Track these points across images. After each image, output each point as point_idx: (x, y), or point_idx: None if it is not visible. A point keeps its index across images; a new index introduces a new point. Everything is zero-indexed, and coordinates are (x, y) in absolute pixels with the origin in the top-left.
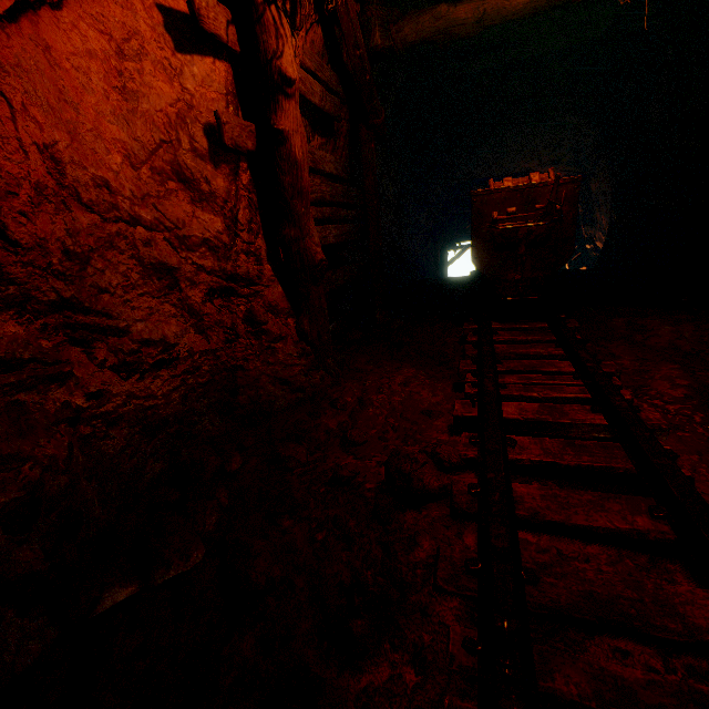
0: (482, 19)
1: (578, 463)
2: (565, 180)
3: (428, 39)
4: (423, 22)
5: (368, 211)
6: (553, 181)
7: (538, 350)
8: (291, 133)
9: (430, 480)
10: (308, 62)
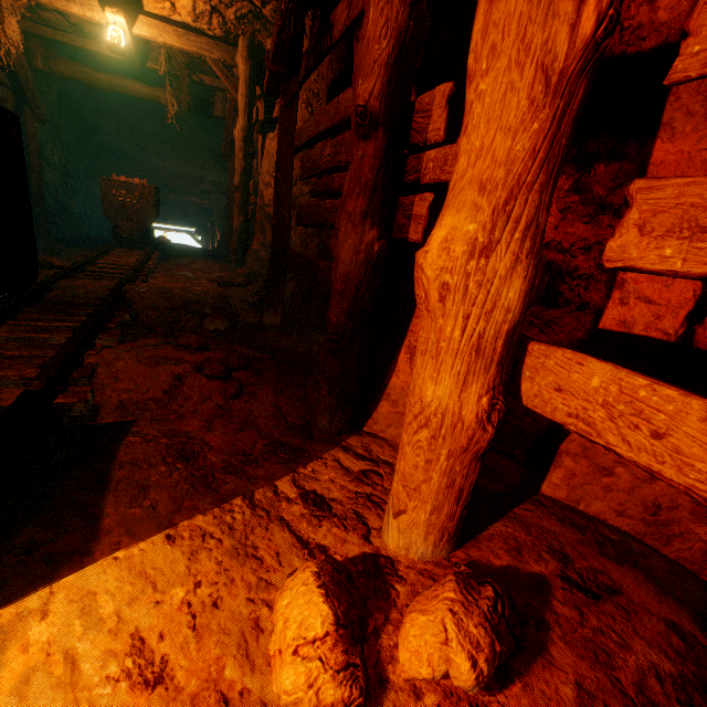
0: (114, 87)
1: (116, 268)
2: (148, 186)
3: (79, 80)
4: (75, 70)
5: (32, 166)
6: (142, 185)
7: (131, 255)
8: None
9: (58, 263)
10: None
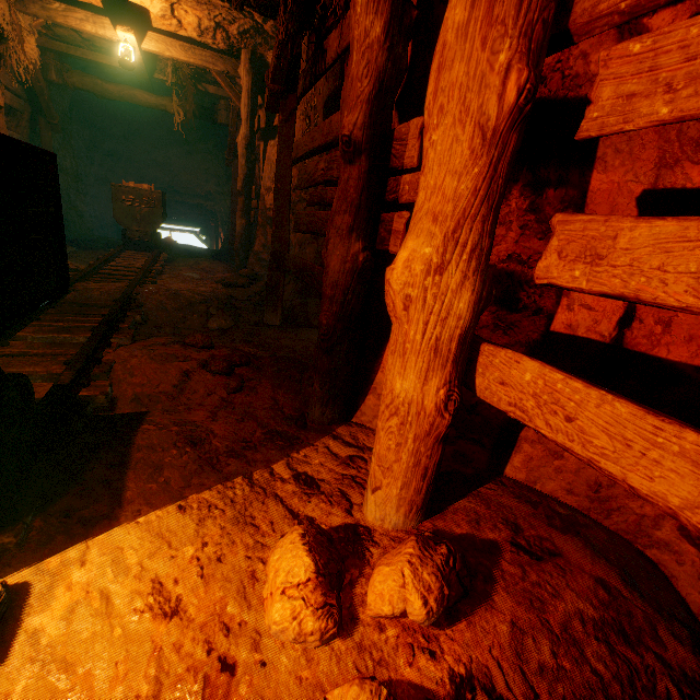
0: (123, 97)
1: (126, 270)
2: (156, 191)
3: (90, 91)
4: (87, 81)
5: None
6: (150, 190)
7: (140, 258)
8: (0, 129)
9: (73, 266)
10: (3, 81)
